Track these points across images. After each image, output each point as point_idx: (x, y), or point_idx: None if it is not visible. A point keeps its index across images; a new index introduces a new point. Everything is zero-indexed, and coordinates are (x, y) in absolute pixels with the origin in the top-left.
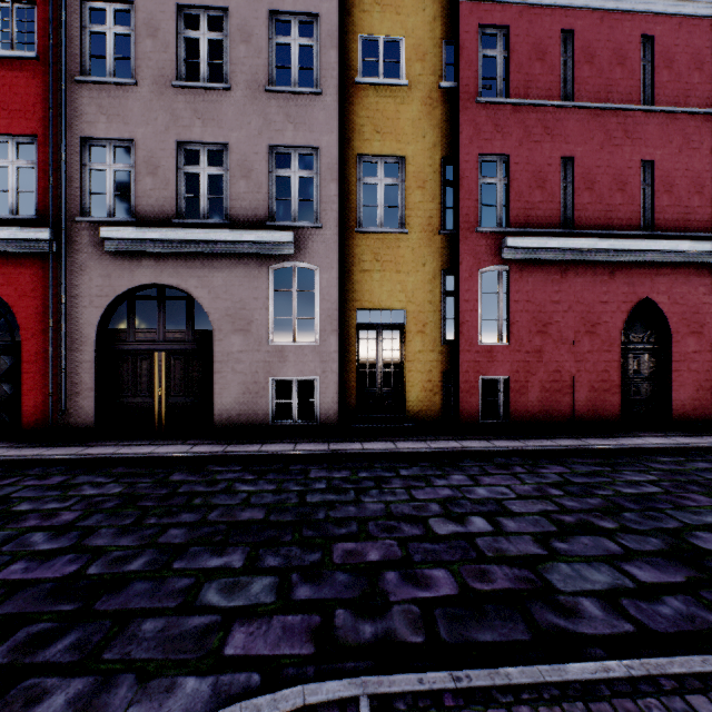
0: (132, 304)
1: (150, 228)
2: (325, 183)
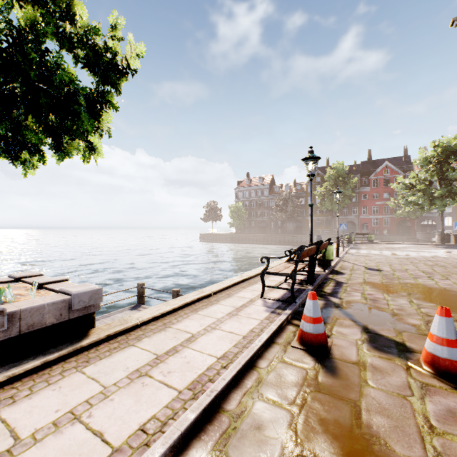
0: (424, 222)
1: (428, 214)
2: (453, 207)
